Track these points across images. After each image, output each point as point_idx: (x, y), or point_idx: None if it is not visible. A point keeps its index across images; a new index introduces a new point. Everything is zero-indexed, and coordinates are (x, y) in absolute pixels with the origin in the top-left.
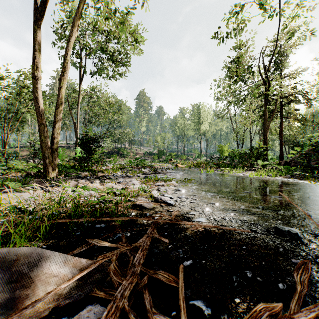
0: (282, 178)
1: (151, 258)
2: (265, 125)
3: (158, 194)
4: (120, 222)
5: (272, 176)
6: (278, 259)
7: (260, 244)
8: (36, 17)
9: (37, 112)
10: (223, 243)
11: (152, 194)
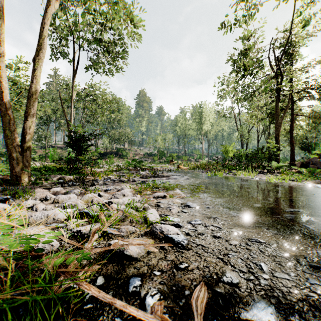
0: (312, 184)
1: None
2: (277, 123)
3: (157, 217)
4: None
5: (298, 181)
6: None
7: None
8: None
9: (0, 99)
10: None
11: (147, 217)
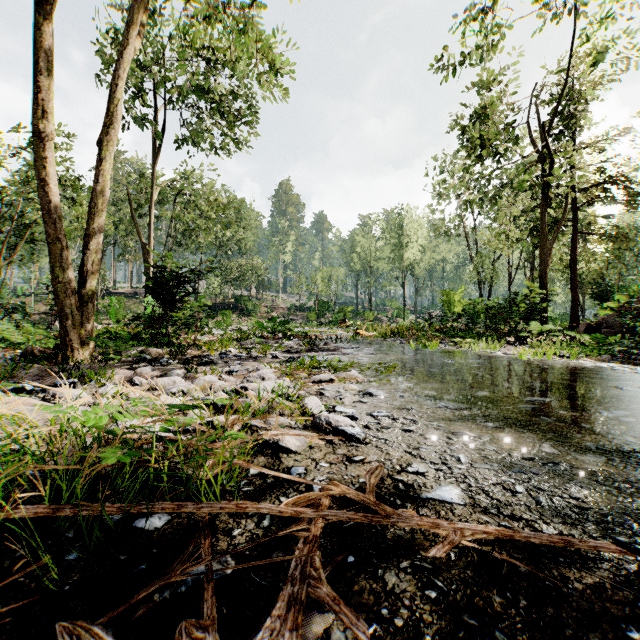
0: (594, 362)
1: None
2: (543, 249)
3: (321, 407)
4: None
5: (571, 358)
6: None
7: None
8: None
9: (44, 214)
10: (551, 609)
11: (306, 407)
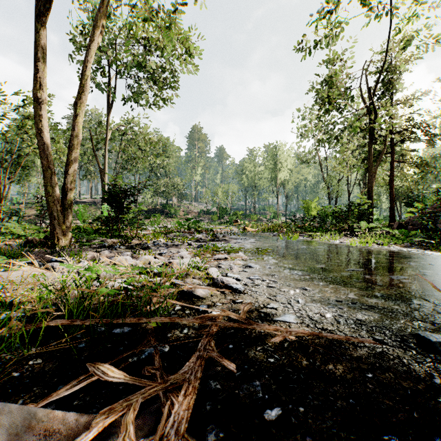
0: (399, 248)
1: (205, 403)
2: (370, 172)
3: (218, 273)
4: (155, 323)
5: (384, 245)
6: (439, 403)
7: (396, 368)
8: (38, 10)
9: (40, 152)
10: (331, 366)
11: (209, 273)
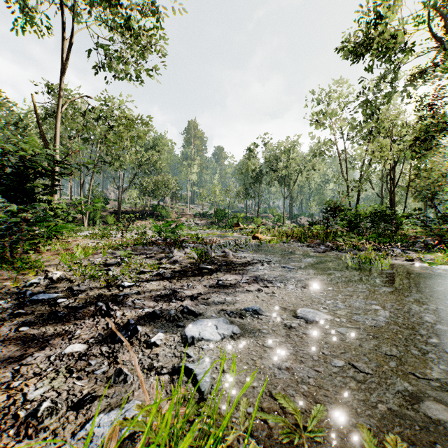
0: None
1: None
2: None
3: None
4: None
5: None
6: None
7: None
8: None
9: None
10: None
11: None
